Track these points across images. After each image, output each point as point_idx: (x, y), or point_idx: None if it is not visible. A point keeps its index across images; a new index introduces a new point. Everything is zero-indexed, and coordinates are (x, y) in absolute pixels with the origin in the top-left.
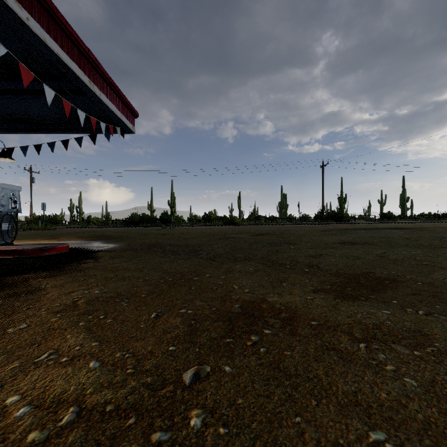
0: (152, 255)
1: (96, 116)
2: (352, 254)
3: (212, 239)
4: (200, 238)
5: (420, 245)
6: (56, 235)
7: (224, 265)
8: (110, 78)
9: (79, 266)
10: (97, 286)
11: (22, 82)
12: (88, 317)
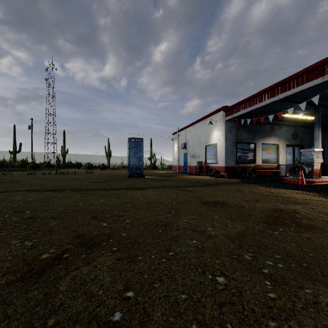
0: None
1: None
2: None
3: None
4: None
5: None
6: None
7: None
8: None
9: None
10: None
11: None
12: None
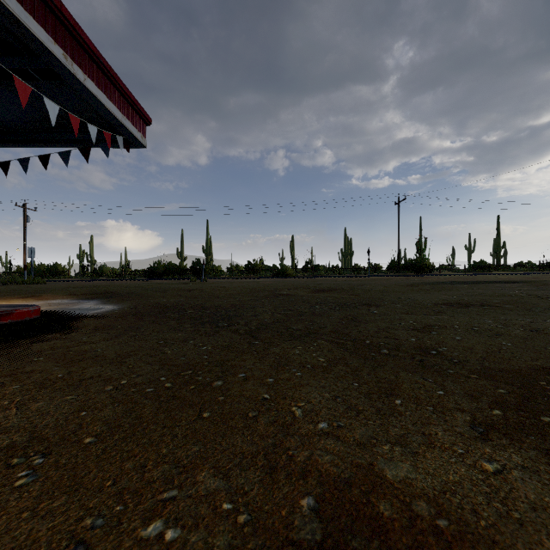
0: (159, 325)
1: (88, 119)
2: (481, 326)
3: (256, 298)
4: (240, 296)
5: None
6: (41, 291)
7: (273, 349)
8: (101, 57)
9: (25, 348)
10: (5, 408)
11: None
12: None
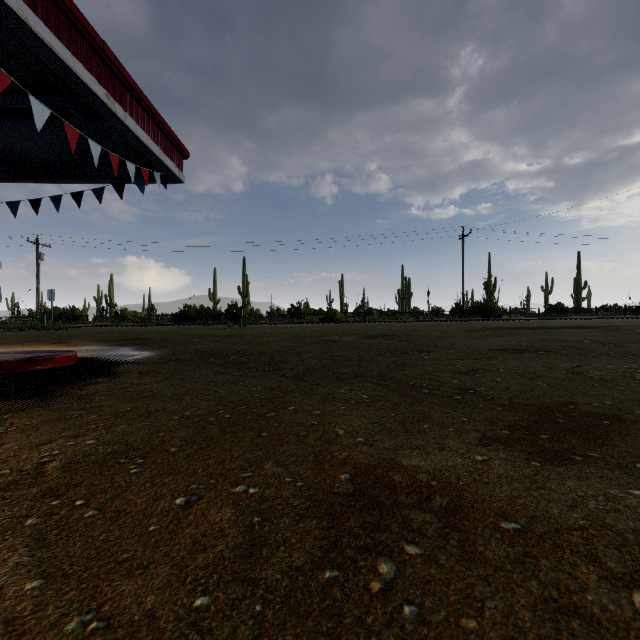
0: (205, 370)
1: (123, 154)
2: (526, 369)
3: (302, 344)
4: (284, 342)
5: (627, 354)
6: (67, 337)
7: (320, 389)
8: (141, 93)
9: (81, 389)
10: (95, 430)
11: (0, 97)
12: (51, 503)
